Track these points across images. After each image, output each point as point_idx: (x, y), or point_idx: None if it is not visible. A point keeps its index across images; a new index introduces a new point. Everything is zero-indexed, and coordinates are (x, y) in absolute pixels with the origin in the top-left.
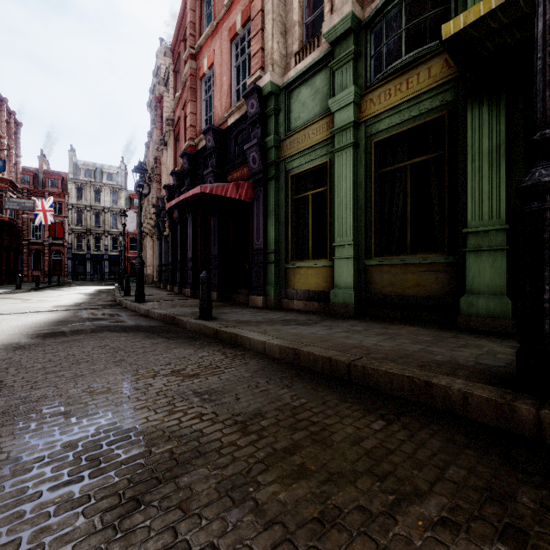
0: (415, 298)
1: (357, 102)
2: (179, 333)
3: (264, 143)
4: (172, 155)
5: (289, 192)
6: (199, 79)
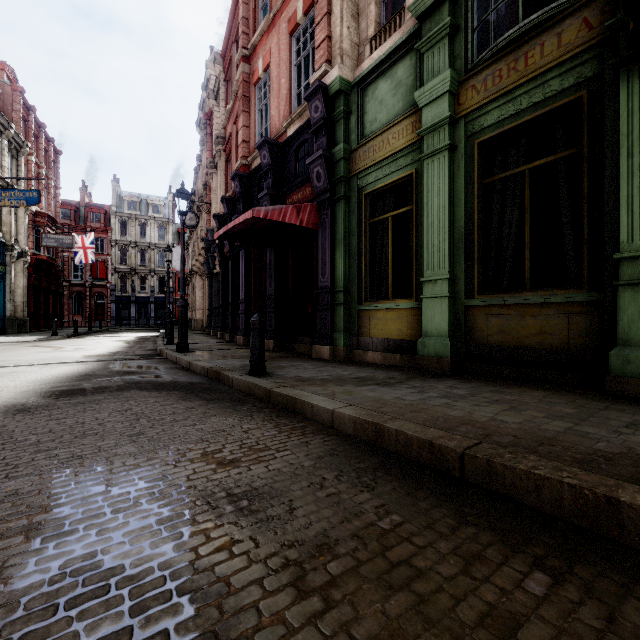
0: (537, 351)
1: (454, 92)
2: (222, 394)
3: (331, 155)
4: (222, 179)
5: (362, 214)
6: (253, 85)
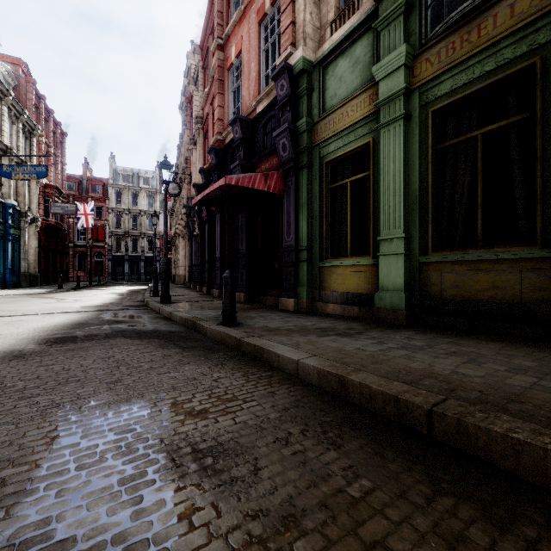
0: (490, 304)
1: (409, 65)
2: (197, 342)
3: (295, 128)
4: (201, 153)
5: (323, 180)
6: (227, 70)
